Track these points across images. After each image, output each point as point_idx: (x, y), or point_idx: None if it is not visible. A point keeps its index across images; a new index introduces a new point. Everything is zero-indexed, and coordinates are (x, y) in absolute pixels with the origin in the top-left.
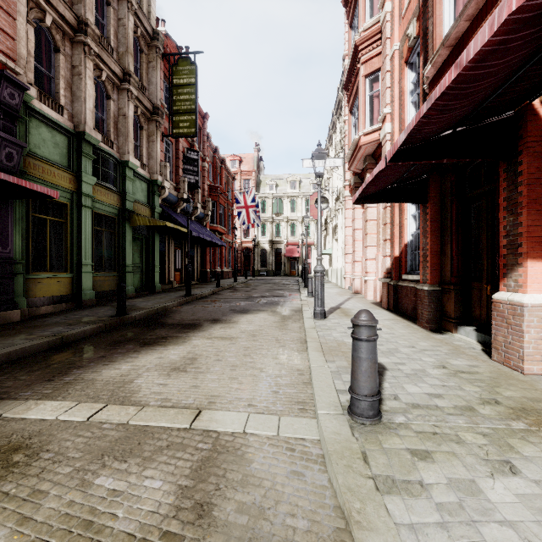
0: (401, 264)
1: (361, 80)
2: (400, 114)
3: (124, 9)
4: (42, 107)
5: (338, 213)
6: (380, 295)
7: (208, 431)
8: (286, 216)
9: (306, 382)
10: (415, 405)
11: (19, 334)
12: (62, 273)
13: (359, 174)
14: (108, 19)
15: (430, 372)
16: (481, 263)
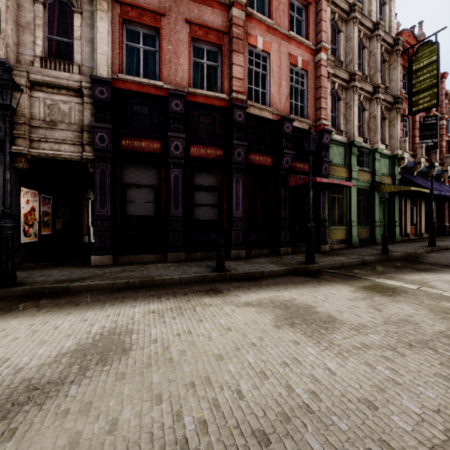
0: None
1: None
2: None
3: (373, 43)
4: (334, 136)
5: None
6: None
7: None
8: None
9: None
10: None
11: (339, 256)
12: (342, 227)
13: None
14: (363, 58)
15: None
16: None
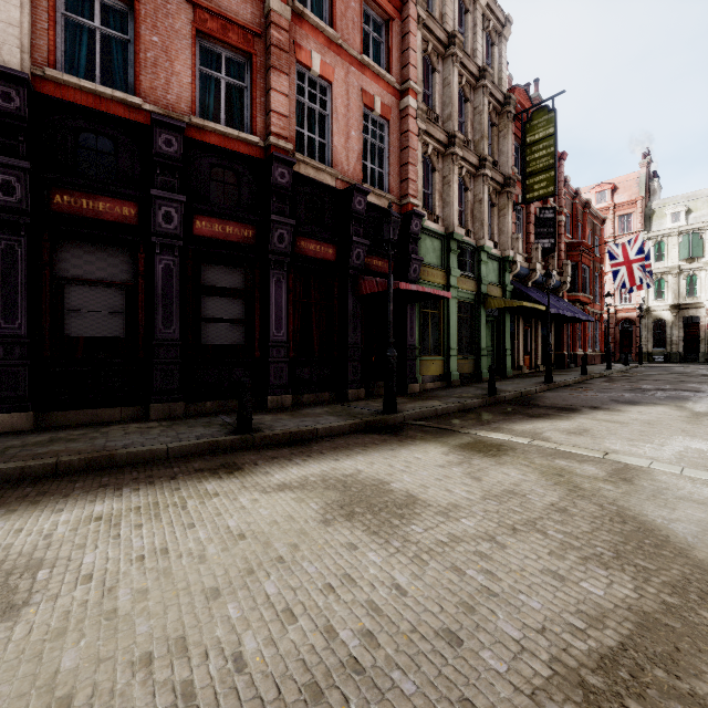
0: None
1: None
2: None
3: (479, 97)
4: (427, 223)
5: None
6: None
7: (618, 461)
8: None
9: None
10: None
11: (432, 399)
12: (437, 357)
13: None
14: (466, 115)
15: None
16: None
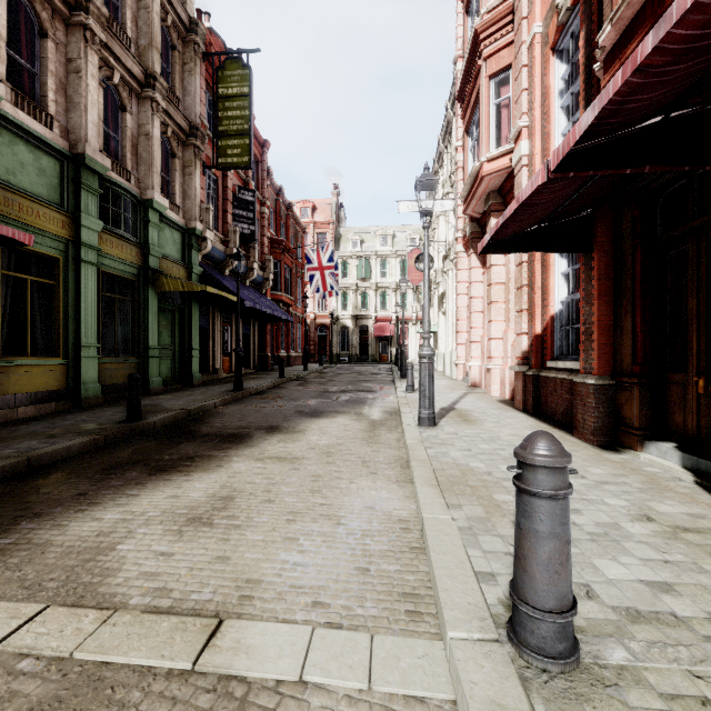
0: (545, 346)
1: (483, 83)
2: (544, 127)
3: None
4: (19, 114)
5: (446, 276)
6: (510, 390)
7: (229, 679)
8: (375, 282)
9: (416, 546)
10: (632, 612)
11: None
12: (50, 359)
13: (478, 219)
14: None
15: (630, 529)
16: (683, 343)
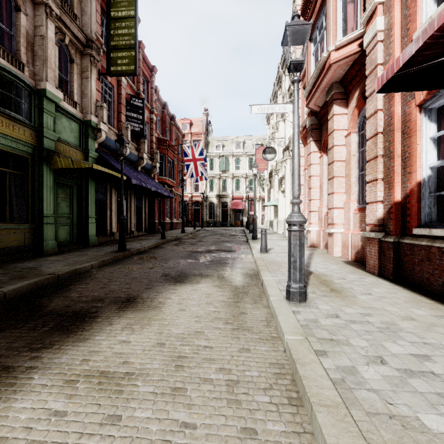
0: (408, 212)
1: None
2: None
3: None
4: None
5: (286, 164)
6: (354, 253)
7: None
8: (232, 173)
9: None
10: None
11: None
12: None
13: (317, 113)
14: None
15: None
16: None
